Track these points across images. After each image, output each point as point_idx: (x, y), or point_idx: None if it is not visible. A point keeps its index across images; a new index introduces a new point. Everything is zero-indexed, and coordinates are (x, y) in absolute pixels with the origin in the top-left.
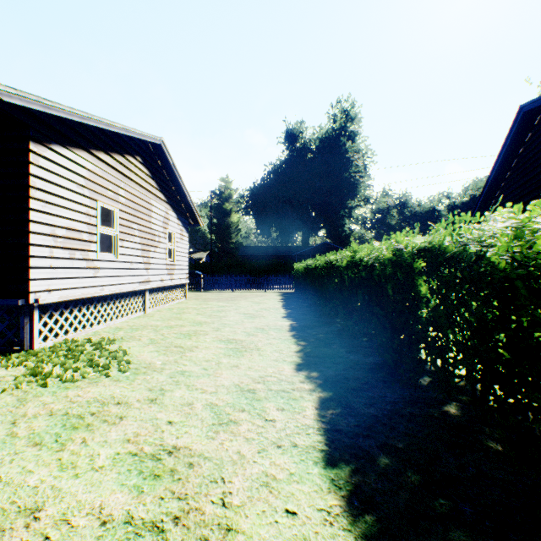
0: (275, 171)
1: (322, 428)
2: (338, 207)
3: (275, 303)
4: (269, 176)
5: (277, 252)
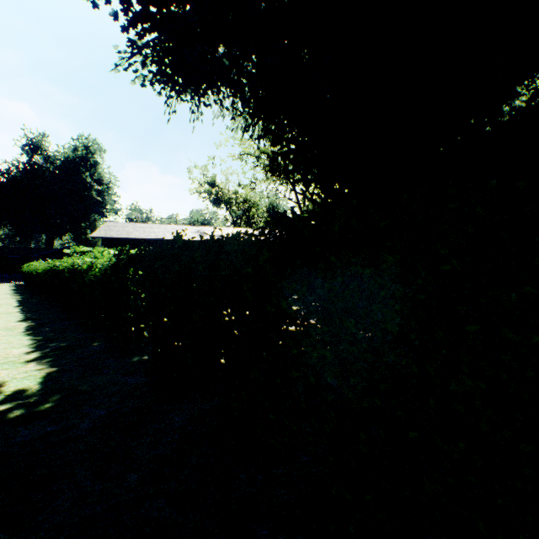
0: (11, 179)
1: (15, 294)
2: (81, 219)
3: (9, 287)
4: (3, 176)
5: (14, 252)
